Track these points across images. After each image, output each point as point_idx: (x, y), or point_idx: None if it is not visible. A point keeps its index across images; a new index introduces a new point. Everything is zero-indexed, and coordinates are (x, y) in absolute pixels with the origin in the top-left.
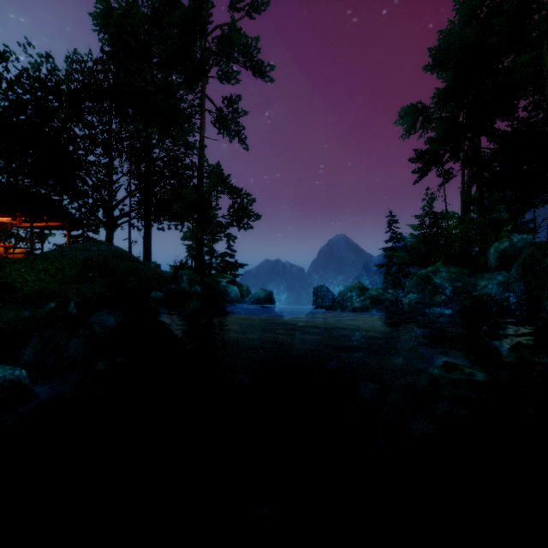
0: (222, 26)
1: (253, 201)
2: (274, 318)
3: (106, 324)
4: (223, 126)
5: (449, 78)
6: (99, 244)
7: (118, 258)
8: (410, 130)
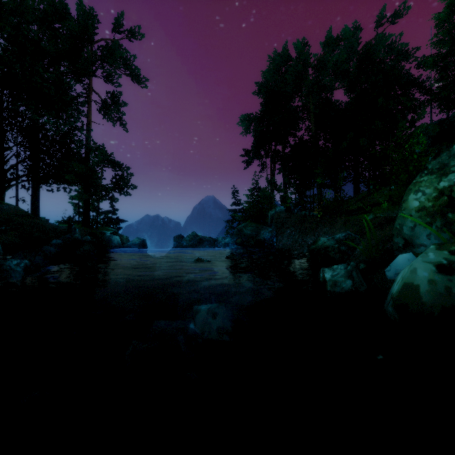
0: (106, 40)
1: (132, 175)
2: (145, 256)
3: (51, 251)
4: (107, 114)
5: (262, 107)
6: (0, 204)
7: (19, 215)
8: (247, 131)
